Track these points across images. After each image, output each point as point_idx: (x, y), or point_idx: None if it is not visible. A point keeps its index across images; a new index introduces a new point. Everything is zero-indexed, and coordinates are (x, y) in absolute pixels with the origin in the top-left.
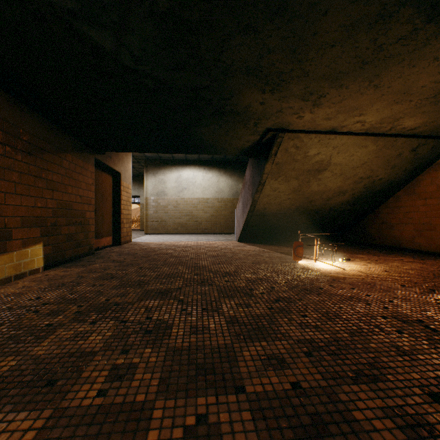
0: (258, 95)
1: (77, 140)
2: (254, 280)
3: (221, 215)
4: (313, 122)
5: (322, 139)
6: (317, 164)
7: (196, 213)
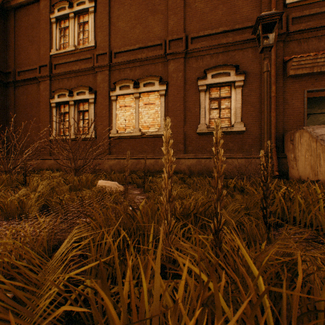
0: None
1: None
2: None
3: None
4: (321, 111)
5: (324, 115)
6: (322, 122)
7: None
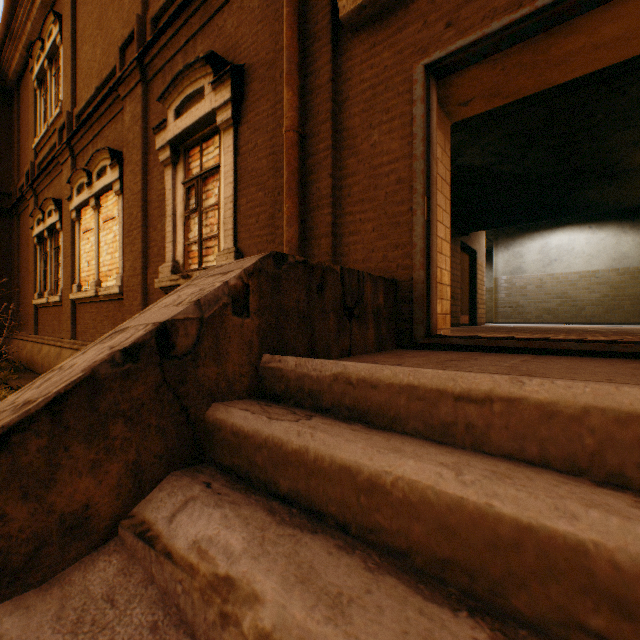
0: None
1: (451, 229)
2: None
3: (622, 295)
4: None
5: None
6: None
7: (574, 294)
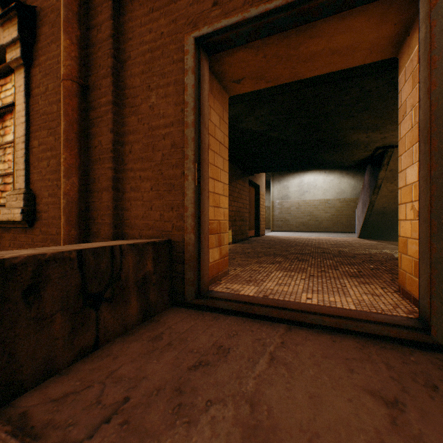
0: (362, 135)
1: (241, 171)
2: (359, 254)
3: (342, 215)
4: None
5: None
6: None
7: (317, 213)
